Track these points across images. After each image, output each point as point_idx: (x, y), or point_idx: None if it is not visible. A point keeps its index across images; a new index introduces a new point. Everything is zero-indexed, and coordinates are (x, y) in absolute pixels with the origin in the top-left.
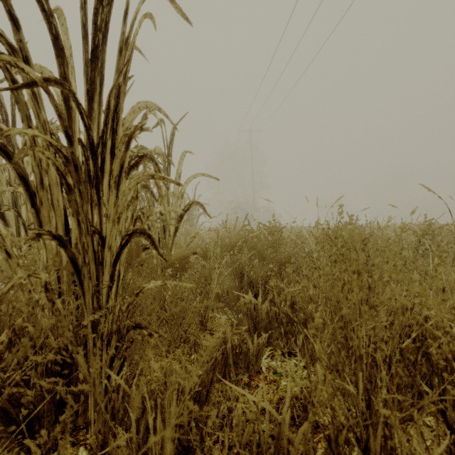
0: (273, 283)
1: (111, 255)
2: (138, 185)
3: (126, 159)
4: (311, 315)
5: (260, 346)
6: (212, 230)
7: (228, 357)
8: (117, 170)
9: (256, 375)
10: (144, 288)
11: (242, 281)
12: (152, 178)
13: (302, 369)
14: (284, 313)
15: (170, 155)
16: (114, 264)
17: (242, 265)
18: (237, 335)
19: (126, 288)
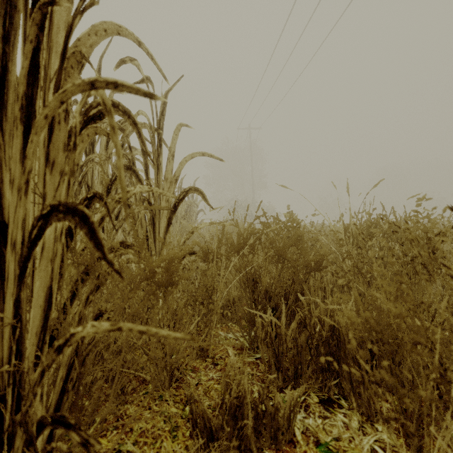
0: (346, 316)
1: (15, 261)
2: (77, 122)
3: (61, 81)
4: (447, 396)
5: (294, 402)
6: (216, 222)
7: (245, 423)
8: (25, 81)
9: (288, 450)
10: (74, 337)
11: (254, 291)
12: (91, 88)
13: (358, 435)
14: (374, 382)
15: (161, 128)
16: (20, 279)
17: (255, 269)
18: (259, 386)
19: (62, 321)
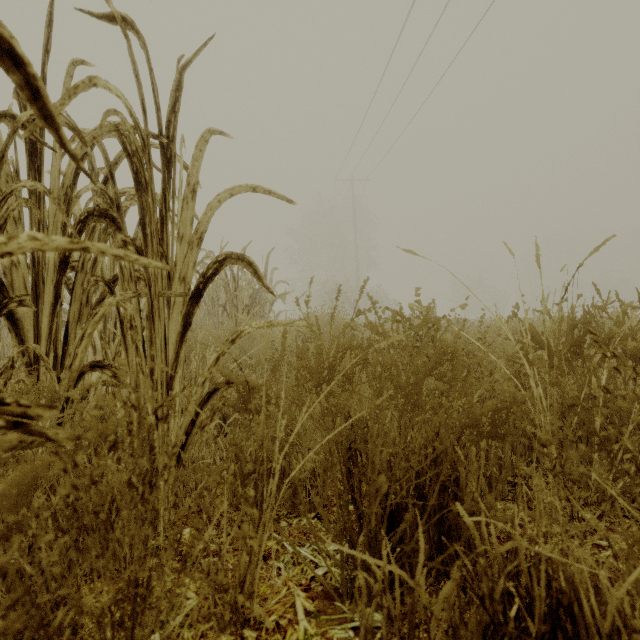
0: None
1: None
2: None
3: None
4: None
5: None
6: (264, 326)
7: None
8: None
9: None
10: None
11: (352, 470)
12: None
13: None
14: None
15: (170, 138)
16: None
17: (354, 425)
18: None
19: None
